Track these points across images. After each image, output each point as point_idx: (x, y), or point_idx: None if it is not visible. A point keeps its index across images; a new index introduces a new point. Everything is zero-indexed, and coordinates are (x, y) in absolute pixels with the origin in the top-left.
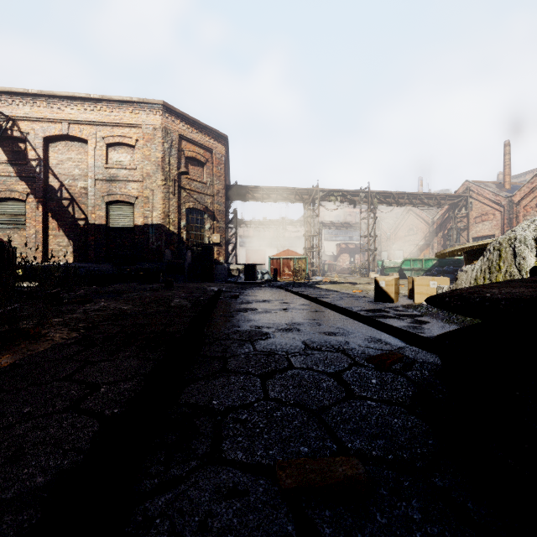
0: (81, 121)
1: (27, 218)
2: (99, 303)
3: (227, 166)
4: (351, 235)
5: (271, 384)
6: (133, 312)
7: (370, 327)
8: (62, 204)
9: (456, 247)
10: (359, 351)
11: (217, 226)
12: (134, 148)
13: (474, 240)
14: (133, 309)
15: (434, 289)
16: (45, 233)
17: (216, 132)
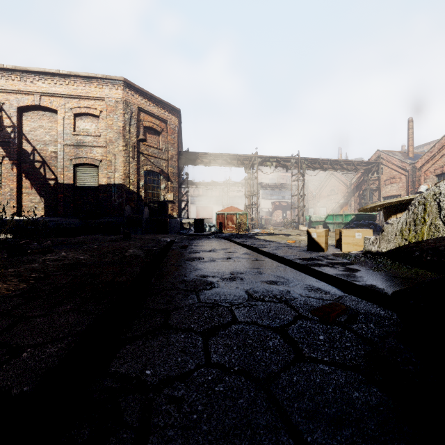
0: (52, 93)
1: (2, 178)
2: (59, 253)
3: (180, 135)
4: (283, 194)
5: (214, 344)
6: (88, 262)
7: (307, 275)
8: (34, 166)
9: (377, 203)
10: (301, 301)
11: (171, 186)
12: (99, 118)
13: (384, 199)
14: (89, 259)
15: (359, 239)
16: (19, 191)
17: (170, 105)
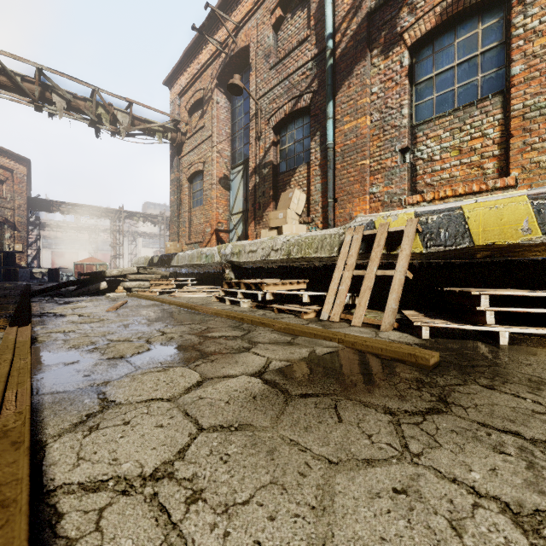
0: None
1: None
2: None
3: (29, 177)
4: None
5: None
6: None
7: None
8: None
9: None
10: None
11: (19, 235)
12: None
13: None
14: None
15: None
16: None
17: (18, 156)
